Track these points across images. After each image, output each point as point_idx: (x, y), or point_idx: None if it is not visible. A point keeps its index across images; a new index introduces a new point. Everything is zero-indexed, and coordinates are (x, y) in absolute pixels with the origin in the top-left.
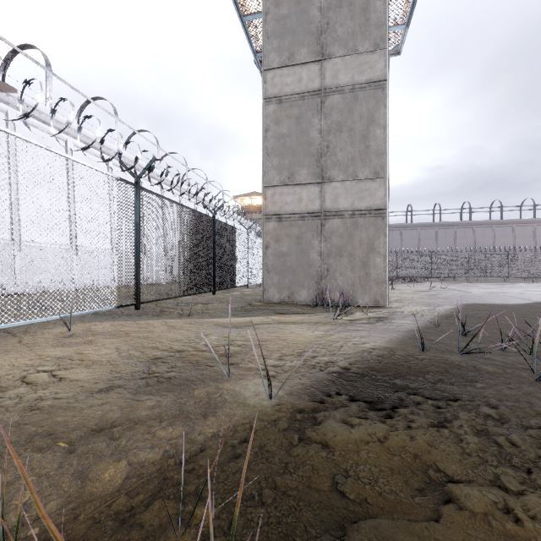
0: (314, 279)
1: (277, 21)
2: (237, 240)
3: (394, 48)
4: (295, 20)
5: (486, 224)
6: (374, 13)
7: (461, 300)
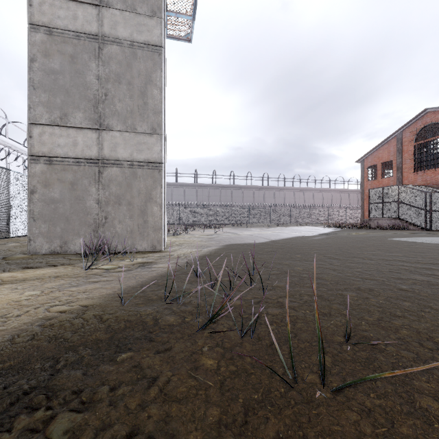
0: (91, 227)
1: None
2: (14, 184)
3: (186, 35)
4: None
5: (260, 188)
6: None
7: (227, 241)
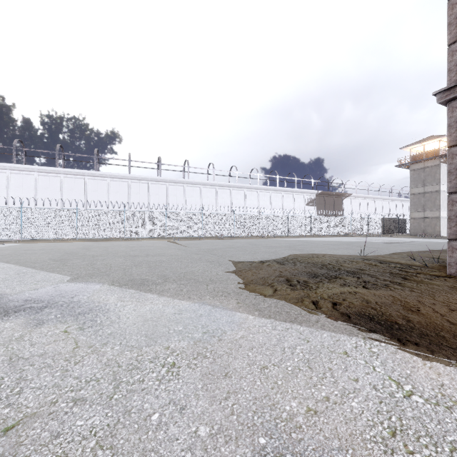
0: (422, 231)
1: (413, 178)
2: (407, 221)
3: None
4: (417, 178)
5: None
6: (436, 177)
7: None
